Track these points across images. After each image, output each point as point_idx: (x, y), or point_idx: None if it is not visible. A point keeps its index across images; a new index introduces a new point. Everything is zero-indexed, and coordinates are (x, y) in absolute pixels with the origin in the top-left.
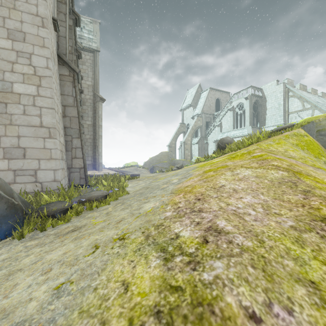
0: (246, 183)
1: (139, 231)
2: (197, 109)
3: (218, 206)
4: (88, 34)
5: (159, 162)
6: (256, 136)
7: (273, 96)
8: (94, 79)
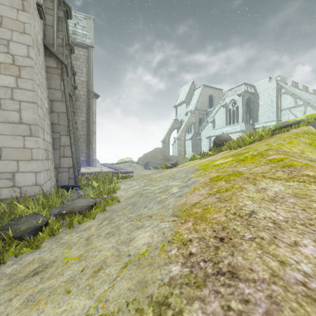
0: (285, 208)
1: (126, 314)
2: (191, 105)
3: (265, 266)
4: (82, 30)
5: (153, 158)
6: (259, 134)
7: (266, 92)
8: (88, 75)
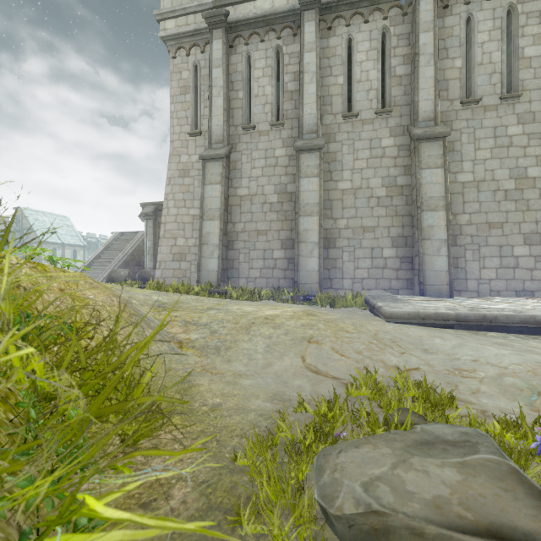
0: None
1: None
2: None
3: None
4: None
5: None
6: None
7: None
8: None
